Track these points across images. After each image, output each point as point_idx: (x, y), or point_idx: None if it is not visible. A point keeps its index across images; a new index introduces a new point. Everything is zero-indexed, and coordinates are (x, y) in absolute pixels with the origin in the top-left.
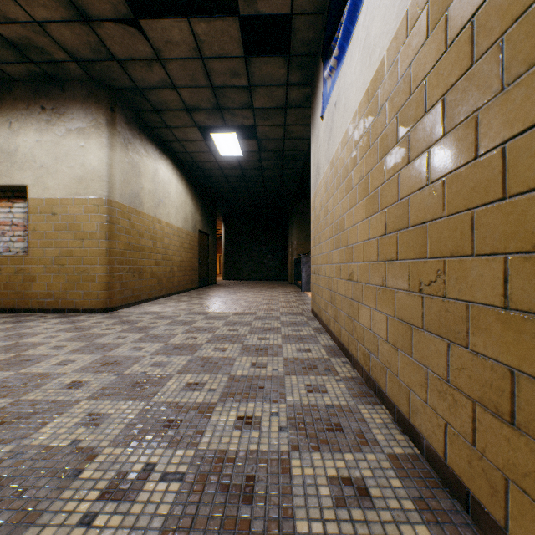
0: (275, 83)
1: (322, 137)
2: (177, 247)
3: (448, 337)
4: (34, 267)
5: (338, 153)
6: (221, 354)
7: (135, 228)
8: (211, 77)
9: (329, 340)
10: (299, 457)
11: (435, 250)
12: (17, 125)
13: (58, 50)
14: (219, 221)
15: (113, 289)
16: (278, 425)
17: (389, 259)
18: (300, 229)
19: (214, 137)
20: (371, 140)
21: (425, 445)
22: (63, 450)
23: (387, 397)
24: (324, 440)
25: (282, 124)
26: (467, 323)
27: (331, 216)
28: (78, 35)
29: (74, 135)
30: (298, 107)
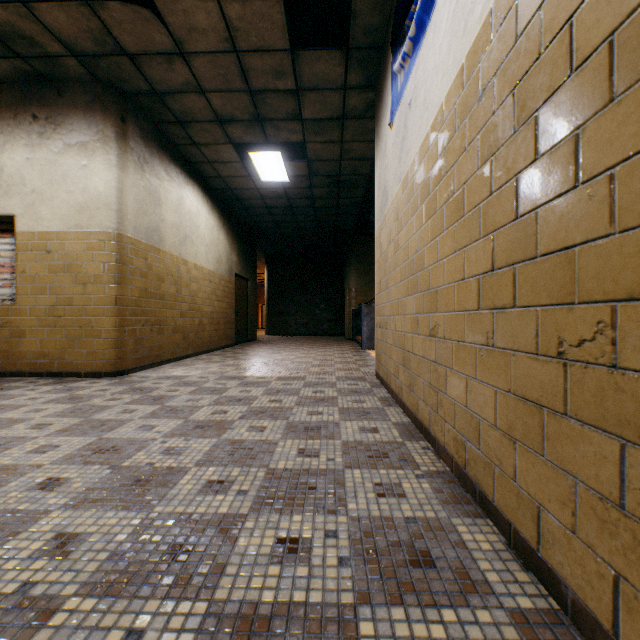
0: (330, 85)
1: (390, 151)
2: (208, 294)
3: (622, 433)
4: (24, 319)
5: (414, 167)
6: (259, 435)
7: (153, 270)
8: (249, 77)
9: (402, 415)
10: (371, 617)
11: (592, 289)
12: (2, 139)
13: (52, 41)
14: (261, 263)
15: (124, 347)
16: (337, 553)
17: (499, 306)
18: (360, 273)
19: (253, 157)
20: (467, 139)
21: (570, 598)
22: (2, 602)
23: (495, 508)
24: (408, 582)
25: (338, 141)
26: None
27: (404, 251)
28: (76, 20)
29: (75, 152)
30: (359, 118)
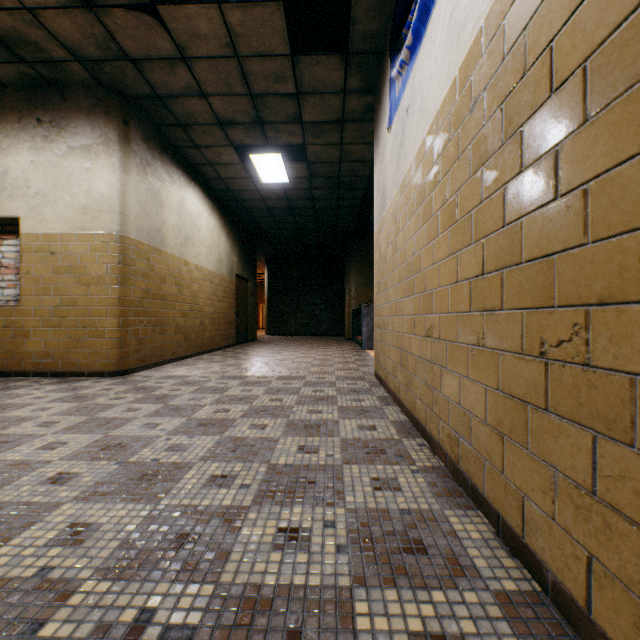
0: (329, 89)
1: (389, 155)
2: (209, 294)
3: (594, 426)
4: (28, 319)
5: (411, 172)
6: (260, 432)
7: (155, 271)
8: (250, 81)
9: (399, 414)
10: (366, 598)
11: (569, 294)
12: (7, 142)
13: (56, 46)
14: (261, 263)
15: (127, 347)
16: (335, 542)
17: (488, 309)
18: (359, 273)
19: (254, 159)
20: (460, 148)
21: (550, 580)
22: (23, 584)
23: (485, 500)
24: (401, 567)
25: (337, 143)
26: (633, 407)
27: (401, 254)
28: (81, 26)
29: (78, 155)
30: (358, 121)
